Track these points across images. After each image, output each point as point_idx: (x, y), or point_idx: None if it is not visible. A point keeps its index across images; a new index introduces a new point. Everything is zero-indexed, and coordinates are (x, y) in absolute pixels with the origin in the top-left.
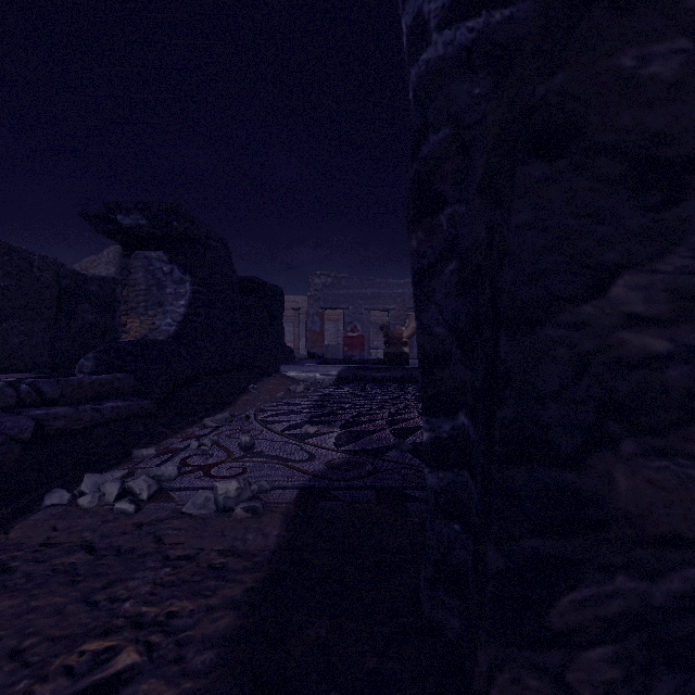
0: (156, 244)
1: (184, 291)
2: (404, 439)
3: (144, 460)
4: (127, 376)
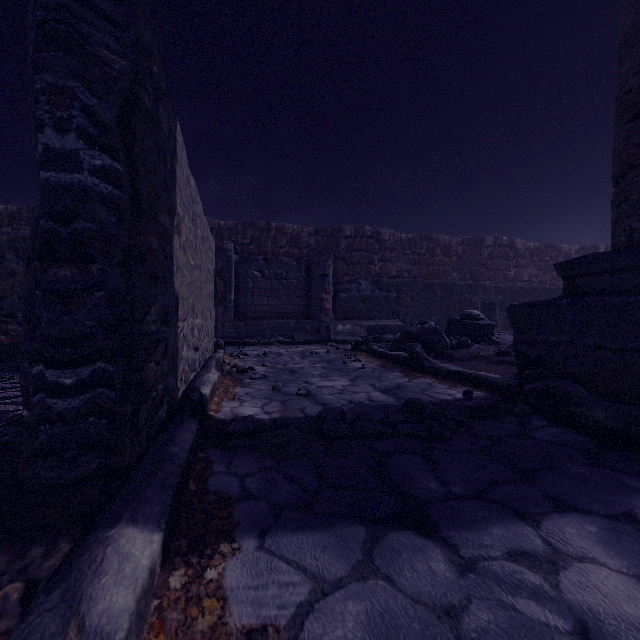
0: None
1: None
2: None
3: None
4: None
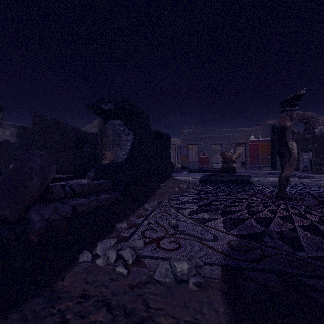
0: (117, 117)
1: (129, 138)
2: (267, 227)
3: (123, 231)
4: (108, 181)
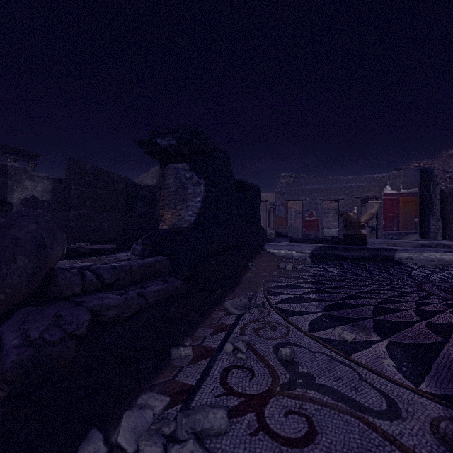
0: (181, 158)
1: (199, 191)
2: None
3: (183, 368)
4: (164, 259)
